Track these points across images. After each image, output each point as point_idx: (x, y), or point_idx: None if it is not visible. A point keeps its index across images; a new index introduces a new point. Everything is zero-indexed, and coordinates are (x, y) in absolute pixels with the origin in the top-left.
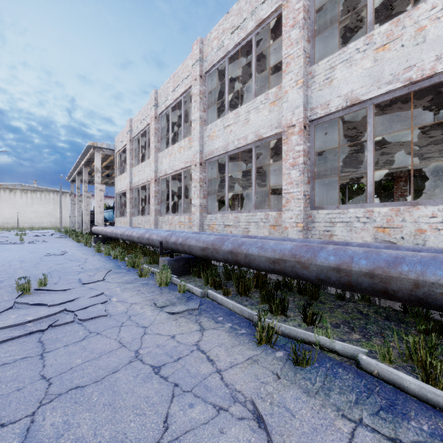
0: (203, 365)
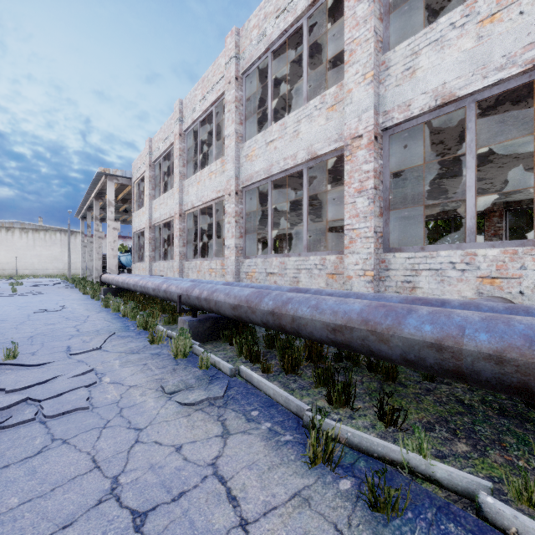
0: (219, 509)
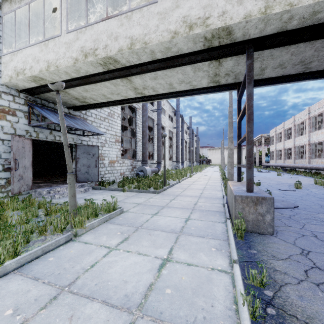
0: None
